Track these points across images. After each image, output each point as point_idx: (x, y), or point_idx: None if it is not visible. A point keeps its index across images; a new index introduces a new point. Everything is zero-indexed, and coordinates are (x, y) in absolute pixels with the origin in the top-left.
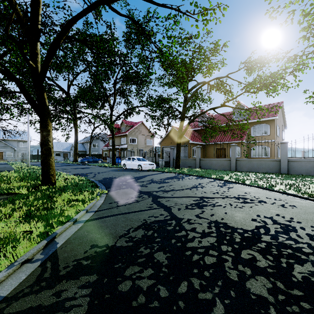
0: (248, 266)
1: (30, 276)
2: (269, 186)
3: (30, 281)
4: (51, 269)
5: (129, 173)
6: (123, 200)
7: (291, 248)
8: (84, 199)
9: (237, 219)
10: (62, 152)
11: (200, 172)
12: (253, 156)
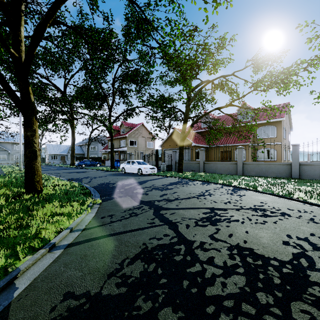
0: None
1: None
2: (286, 194)
3: None
4: None
5: (128, 178)
6: (119, 213)
7: None
8: (71, 213)
9: (264, 242)
10: (59, 155)
11: (205, 177)
12: (259, 159)
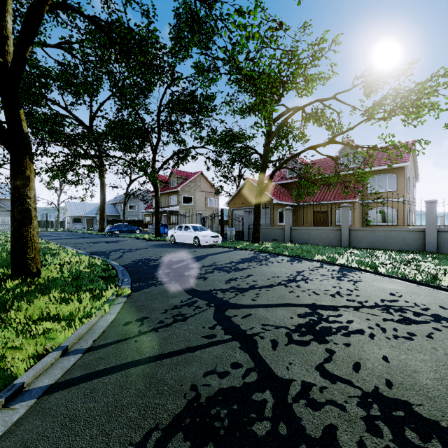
0: None
1: None
2: (429, 279)
3: None
4: None
5: (179, 251)
6: (156, 314)
7: None
8: (74, 314)
9: (427, 385)
10: (83, 218)
11: (294, 250)
12: (371, 224)
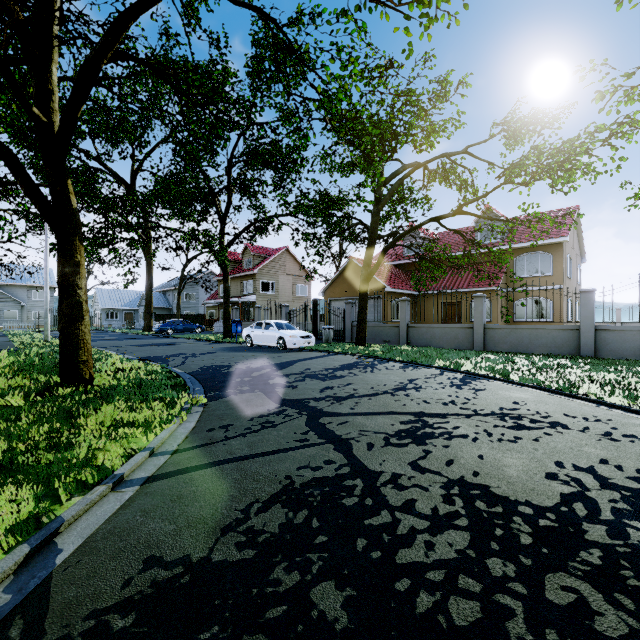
0: (572, 633)
1: None
2: (565, 387)
3: None
4: None
5: (259, 355)
6: (241, 422)
7: None
8: (149, 421)
9: (512, 474)
10: (120, 311)
11: (410, 354)
12: (518, 320)
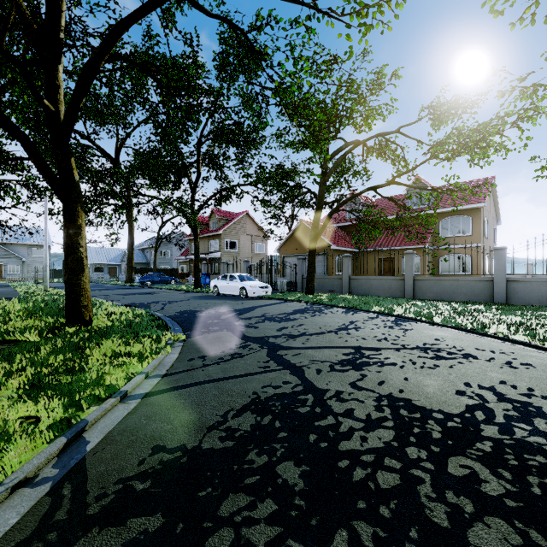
0: (464, 493)
1: (27, 519)
2: (478, 327)
3: (25, 530)
4: (70, 501)
5: (225, 302)
6: (215, 353)
7: (543, 452)
8: (142, 353)
9: (429, 391)
10: (106, 266)
11: (351, 302)
12: (443, 273)
